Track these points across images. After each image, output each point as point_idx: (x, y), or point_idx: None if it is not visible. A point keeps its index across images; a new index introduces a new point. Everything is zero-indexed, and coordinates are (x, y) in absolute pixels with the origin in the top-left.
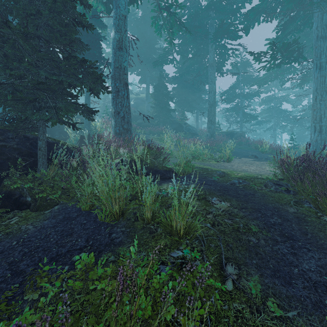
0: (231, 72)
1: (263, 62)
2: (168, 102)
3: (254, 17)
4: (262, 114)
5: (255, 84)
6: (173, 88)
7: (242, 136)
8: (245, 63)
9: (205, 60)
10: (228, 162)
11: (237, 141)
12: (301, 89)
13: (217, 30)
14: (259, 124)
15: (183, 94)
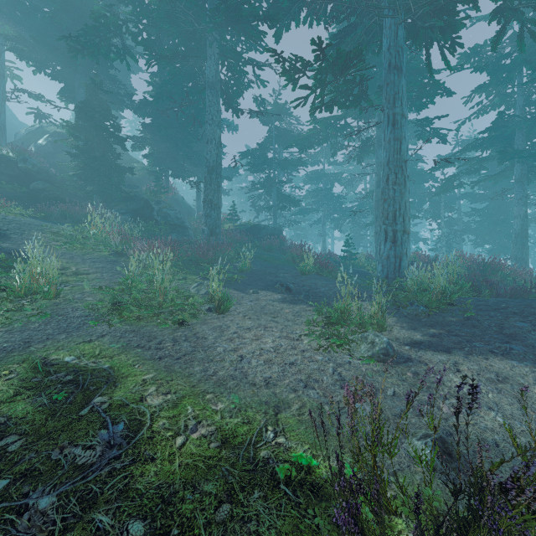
0: (259, 118)
1: (302, 86)
2: (112, 148)
3: (290, 7)
4: (308, 198)
5: (295, 145)
6: (143, 124)
7: (275, 234)
8: (281, 106)
9: (204, 76)
10: (220, 314)
11: (265, 243)
12: (356, 167)
13: (218, 6)
14: (303, 214)
15: (165, 142)
